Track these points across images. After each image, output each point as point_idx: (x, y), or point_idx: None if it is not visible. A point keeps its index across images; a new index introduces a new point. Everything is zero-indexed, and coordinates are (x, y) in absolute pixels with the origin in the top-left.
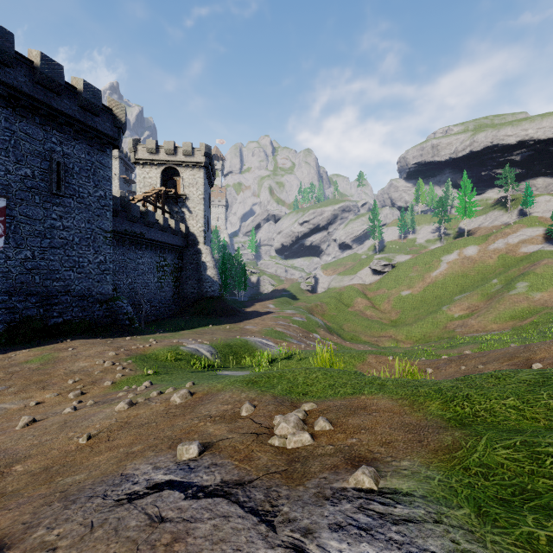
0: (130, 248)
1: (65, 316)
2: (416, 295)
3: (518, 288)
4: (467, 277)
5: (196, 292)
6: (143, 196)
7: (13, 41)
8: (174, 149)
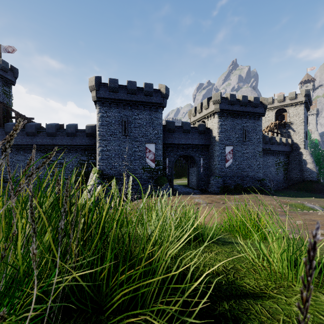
0: (264, 155)
1: (247, 185)
2: None
3: None
4: None
5: (298, 177)
6: (268, 129)
7: (235, 96)
8: (283, 98)
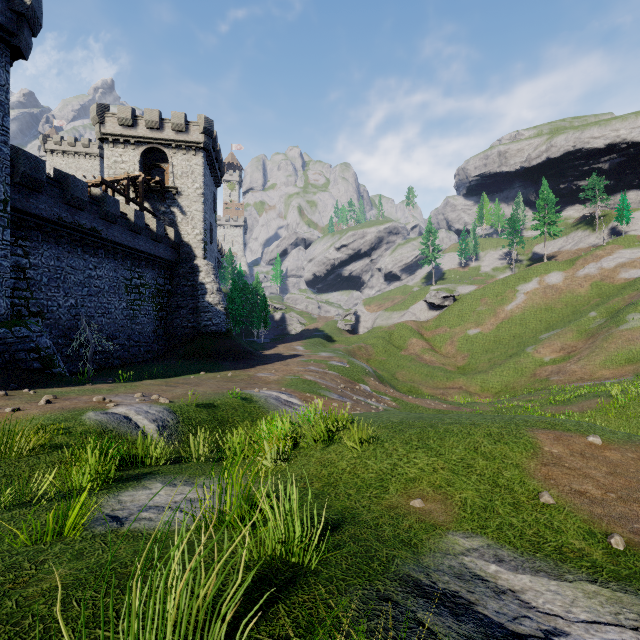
0: (74, 250)
1: None
2: (487, 335)
3: (630, 321)
4: (553, 311)
5: (191, 326)
6: (105, 179)
7: None
8: (160, 122)
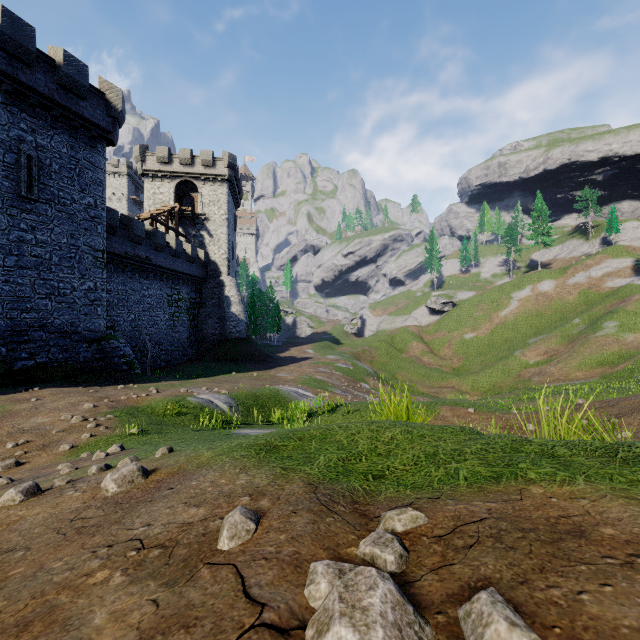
0: (133, 276)
1: (38, 358)
2: (482, 339)
3: (605, 328)
4: (543, 317)
5: (218, 333)
6: (151, 214)
7: None
8: (191, 159)
